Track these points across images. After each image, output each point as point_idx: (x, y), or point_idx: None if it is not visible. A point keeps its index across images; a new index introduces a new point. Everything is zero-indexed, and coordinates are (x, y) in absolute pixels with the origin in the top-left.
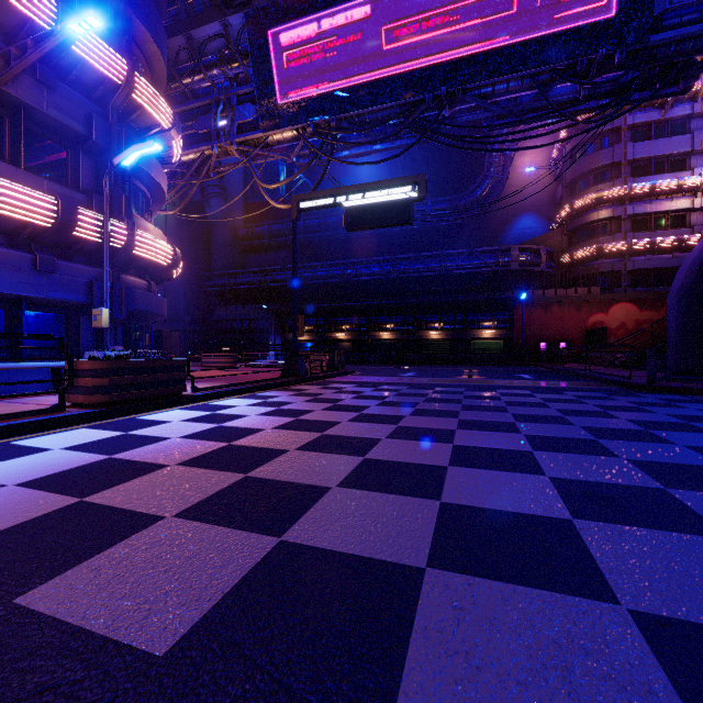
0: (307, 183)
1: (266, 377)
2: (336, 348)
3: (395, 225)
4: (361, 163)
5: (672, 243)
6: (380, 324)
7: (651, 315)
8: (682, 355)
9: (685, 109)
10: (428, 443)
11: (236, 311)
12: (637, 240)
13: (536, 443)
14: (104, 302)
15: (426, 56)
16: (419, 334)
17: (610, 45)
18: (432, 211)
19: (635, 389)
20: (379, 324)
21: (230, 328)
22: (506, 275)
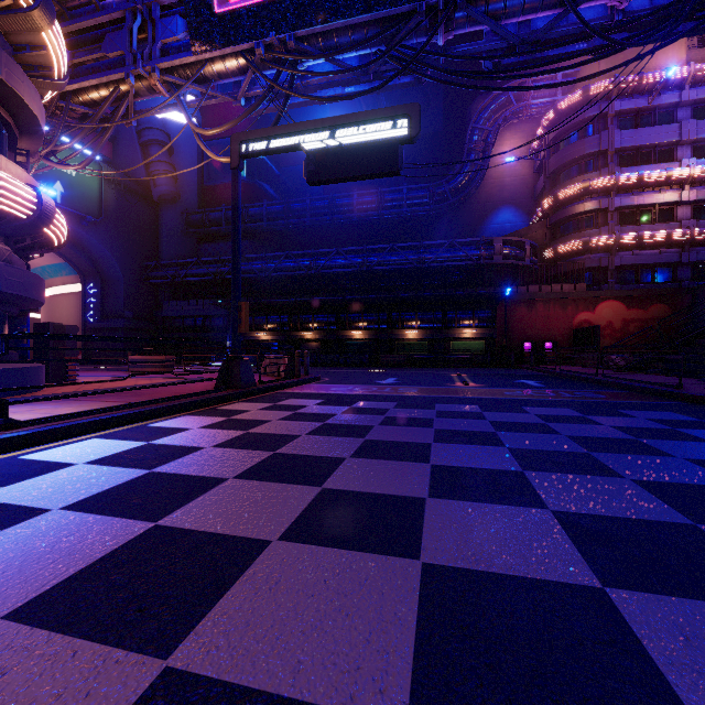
0: (271, 168)
1: (192, 389)
2: (302, 349)
3: (376, 176)
4: (329, 97)
5: (660, 237)
6: (352, 322)
7: (639, 314)
8: None
9: (673, 96)
10: None
11: (188, 306)
12: (625, 233)
13: None
14: None
15: None
16: (394, 333)
17: None
18: (408, 199)
19: (704, 404)
20: (350, 322)
21: (181, 326)
22: (488, 269)
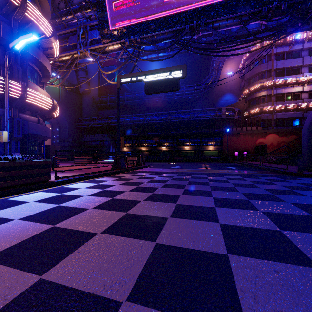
0: None
1: (103, 169)
2: (141, 154)
3: (170, 91)
4: (153, 60)
5: (294, 106)
6: (162, 143)
7: (285, 139)
8: (310, 157)
9: (299, 46)
10: (201, 222)
11: (94, 137)
12: (278, 105)
13: (276, 220)
14: (5, 127)
15: (186, 5)
16: (179, 148)
17: (279, 0)
18: (185, 91)
19: (292, 175)
20: (161, 143)
21: (91, 145)
22: (220, 120)
